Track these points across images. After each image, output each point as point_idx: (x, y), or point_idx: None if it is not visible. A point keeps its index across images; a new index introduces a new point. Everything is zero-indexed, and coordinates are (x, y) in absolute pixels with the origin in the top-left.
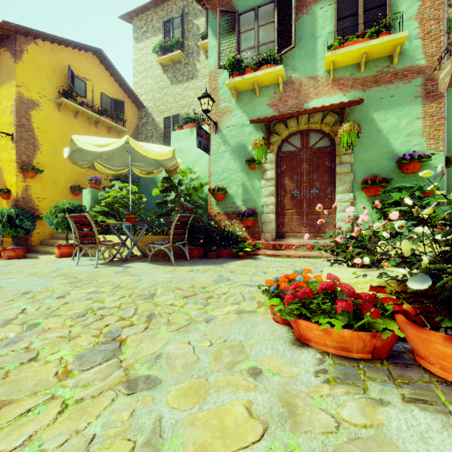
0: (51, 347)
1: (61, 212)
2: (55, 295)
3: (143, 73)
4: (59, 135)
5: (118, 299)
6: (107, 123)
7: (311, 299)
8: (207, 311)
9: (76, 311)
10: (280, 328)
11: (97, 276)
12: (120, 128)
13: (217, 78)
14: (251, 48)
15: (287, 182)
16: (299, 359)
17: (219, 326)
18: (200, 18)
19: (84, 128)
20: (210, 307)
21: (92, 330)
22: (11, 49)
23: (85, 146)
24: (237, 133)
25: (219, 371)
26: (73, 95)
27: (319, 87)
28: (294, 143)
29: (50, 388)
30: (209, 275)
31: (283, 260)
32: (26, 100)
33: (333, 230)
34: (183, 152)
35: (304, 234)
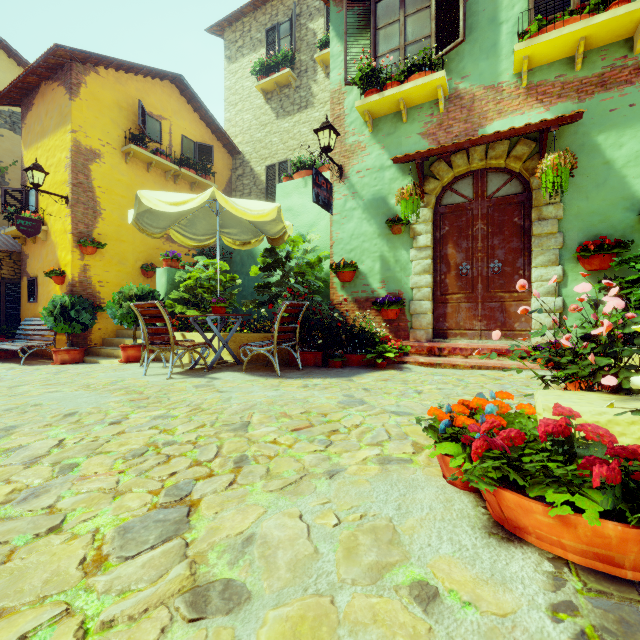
0: (86, 509)
1: (127, 300)
2: (108, 419)
3: (238, 105)
4: (127, 195)
5: (194, 430)
6: (190, 178)
7: (521, 450)
8: (330, 455)
9: (132, 446)
10: (459, 496)
11: (169, 391)
12: (207, 184)
13: (343, 101)
14: (393, 50)
15: (450, 252)
16: (510, 570)
17: (350, 486)
18: (317, 19)
19: (159, 185)
20: (334, 449)
21: (151, 480)
22: (66, 82)
23: (154, 205)
24: (373, 181)
25: (354, 582)
26: (144, 140)
27: (504, 101)
28: (463, 191)
29: (67, 591)
30: (331, 393)
31: (446, 373)
32: (84, 150)
33: (527, 326)
34: (293, 212)
35: (478, 332)
